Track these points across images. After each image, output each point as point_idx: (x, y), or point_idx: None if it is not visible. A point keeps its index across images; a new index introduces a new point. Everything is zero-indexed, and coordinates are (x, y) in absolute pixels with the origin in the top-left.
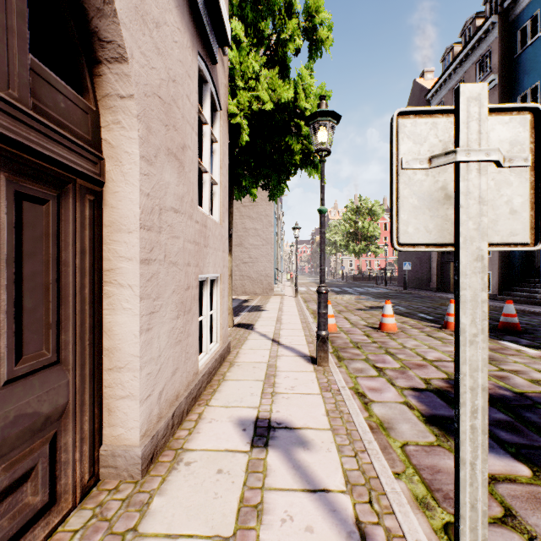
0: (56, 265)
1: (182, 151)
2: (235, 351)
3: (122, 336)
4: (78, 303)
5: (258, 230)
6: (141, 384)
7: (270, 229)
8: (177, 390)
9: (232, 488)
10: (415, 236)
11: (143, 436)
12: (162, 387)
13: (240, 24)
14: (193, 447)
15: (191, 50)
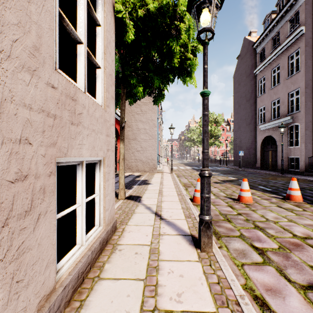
0: None
1: None
2: (121, 228)
3: None
4: None
5: (146, 129)
6: None
7: (155, 129)
8: None
9: None
10: None
11: None
12: None
13: None
14: None
15: None
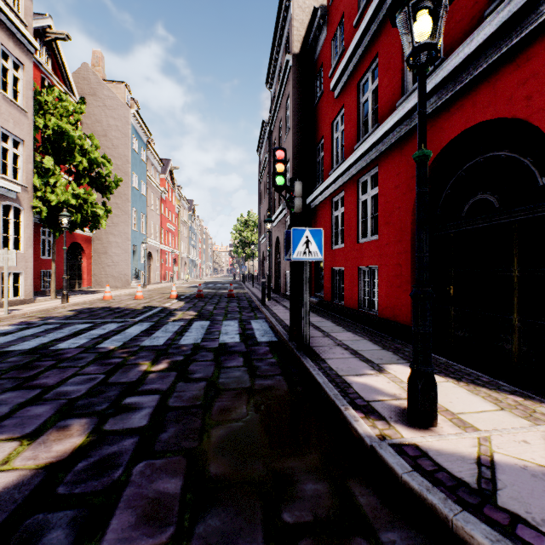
0: None
1: None
2: (37, 303)
3: None
4: None
5: (119, 243)
6: None
7: (128, 243)
8: None
9: None
10: (1, 265)
11: None
12: None
13: (51, 158)
14: None
15: None
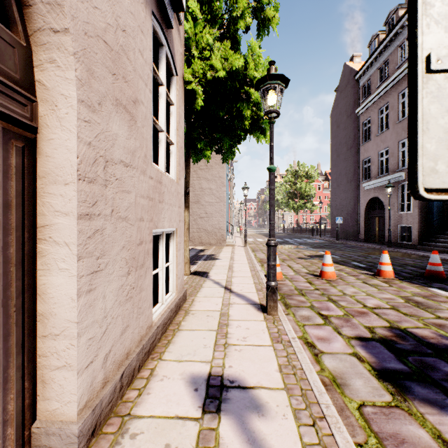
0: None
1: (133, 105)
2: (190, 298)
3: (58, 300)
4: None
5: (212, 189)
6: (80, 352)
7: (223, 189)
8: (128, 347)
9: None
10: None
11: (82, 409)
12: (109, 349)
13: (196, 3)
14: (142, 413)
15: (144, 6)
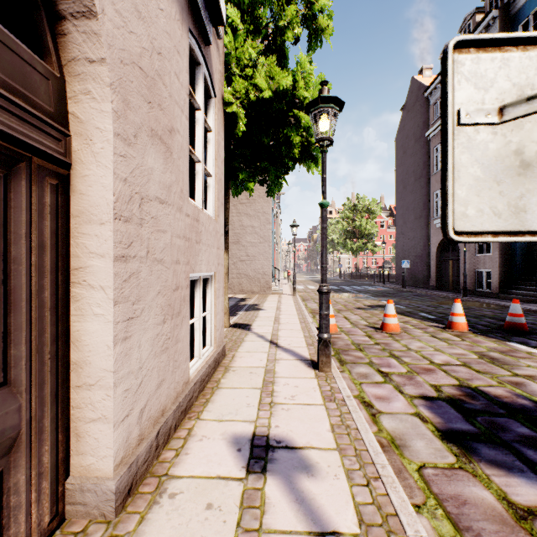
0: (1, 263)
1: (169, 135)
2: (231, 354)
3: (93, 348)
4: (34, 308)
5: (255, 227)
6: (116, 404)
7: (268, 227)
8: (164, 404)
9: (224, 530)
10: (477, 220)
11: (118, 465)
12: (144, 404)
13: (236, 11)
14: (180, 473)
15: (180, 23)
